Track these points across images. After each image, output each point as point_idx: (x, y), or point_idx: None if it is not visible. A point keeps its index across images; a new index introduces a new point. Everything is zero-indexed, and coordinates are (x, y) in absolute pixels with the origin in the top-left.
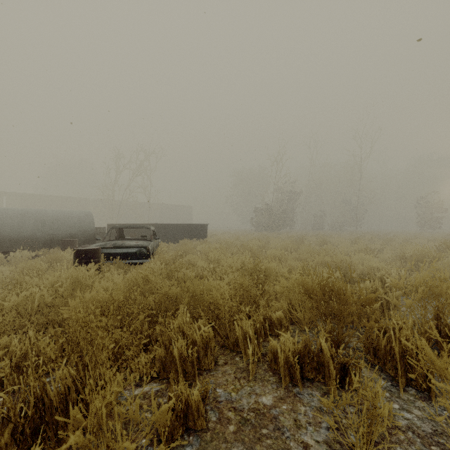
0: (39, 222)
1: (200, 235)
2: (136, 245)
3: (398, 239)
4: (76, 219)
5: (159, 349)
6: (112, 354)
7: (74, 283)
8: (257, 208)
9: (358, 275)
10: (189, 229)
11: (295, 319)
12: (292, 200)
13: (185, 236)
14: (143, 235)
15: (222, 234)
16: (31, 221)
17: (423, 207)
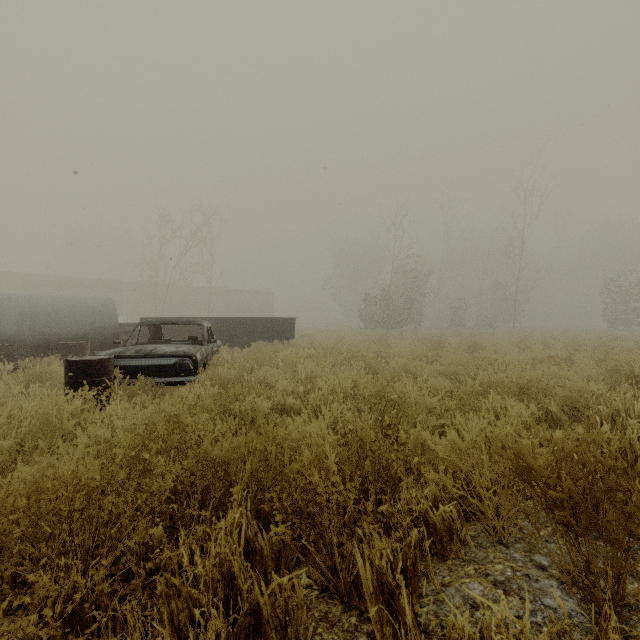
0: (27, 315)
1: (283, 336)
2: (174, 352)
3: (587, 341)
4: (88, 309)
5: (165, 635)
6: (60, 626)
7: (41, 428)
8: (369, 295)
9: (560, 408)
10: (267, 326)
11: (469, 507)
12: (419, 284)
13: (261, 337)
14: (196, 334)
15: (317, 333)
16: (13, 312)
17: (614, 293)
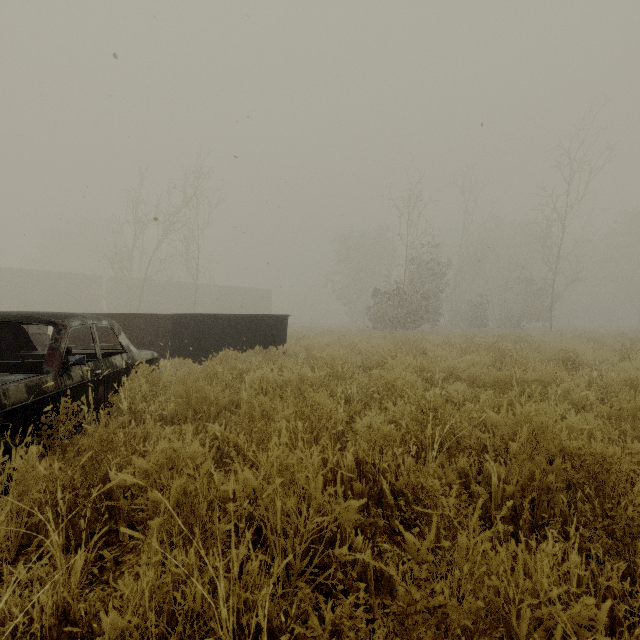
0: None
1: (271, 339)
2: None
3: None
4: None
5: None
6: None
7: None
8: (378, 290)
9: None
10: (248, 326)
11: None
12: (437, 277)
13: (239, 341)
14: (143, 338)
15: (318, 335)
16: None
17: None
